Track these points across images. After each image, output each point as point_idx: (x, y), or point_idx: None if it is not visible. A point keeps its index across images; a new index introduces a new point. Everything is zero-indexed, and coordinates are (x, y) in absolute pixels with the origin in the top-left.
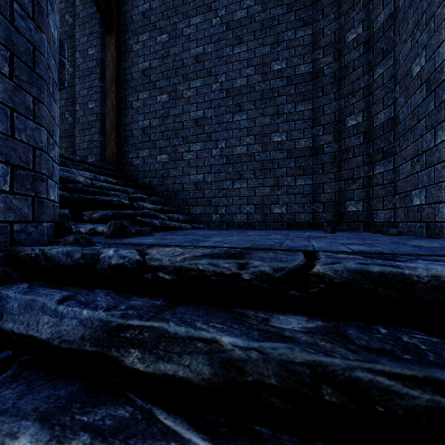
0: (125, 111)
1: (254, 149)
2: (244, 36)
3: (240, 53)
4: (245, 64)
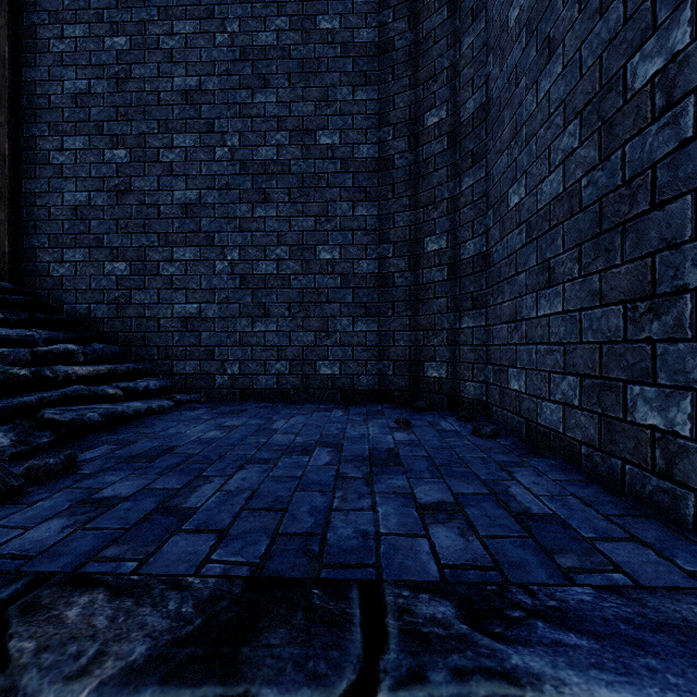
0: (32, 167)
1: (288, 269)
2: (272, 77)
3: (265, 105)
4: (273, 124)
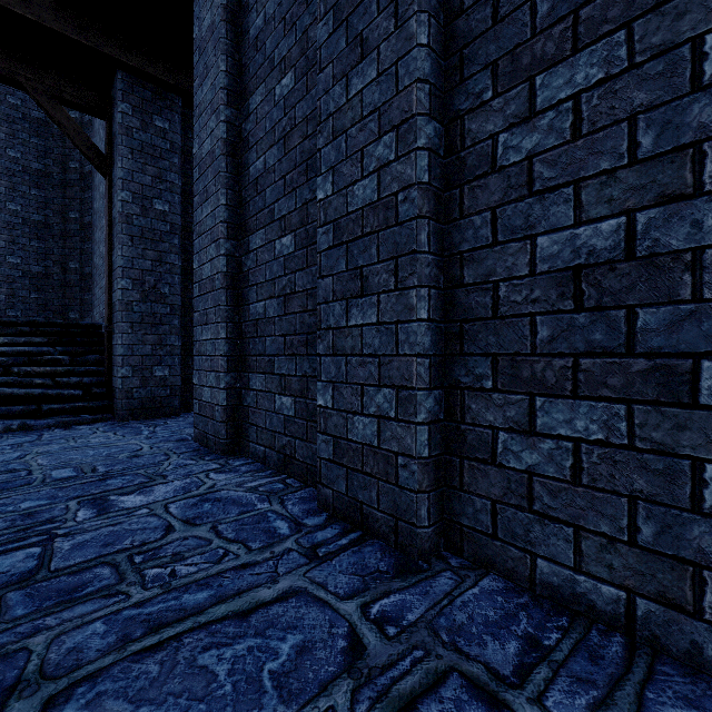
0: None
1: None
2: None
3: None
4: None
